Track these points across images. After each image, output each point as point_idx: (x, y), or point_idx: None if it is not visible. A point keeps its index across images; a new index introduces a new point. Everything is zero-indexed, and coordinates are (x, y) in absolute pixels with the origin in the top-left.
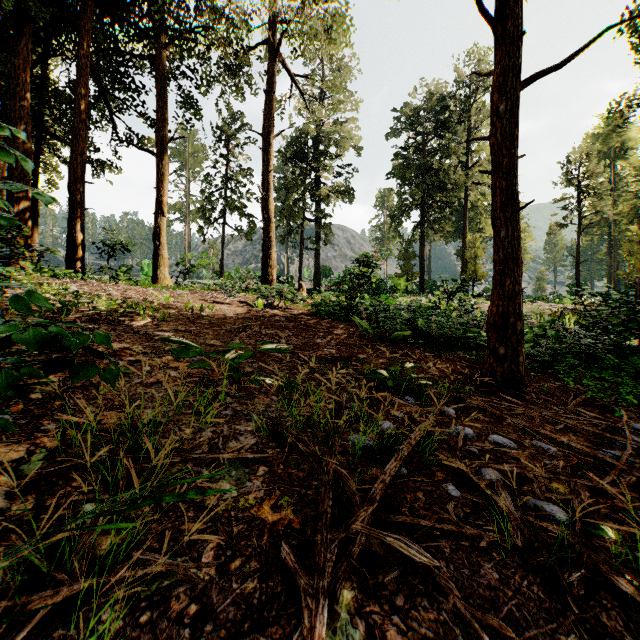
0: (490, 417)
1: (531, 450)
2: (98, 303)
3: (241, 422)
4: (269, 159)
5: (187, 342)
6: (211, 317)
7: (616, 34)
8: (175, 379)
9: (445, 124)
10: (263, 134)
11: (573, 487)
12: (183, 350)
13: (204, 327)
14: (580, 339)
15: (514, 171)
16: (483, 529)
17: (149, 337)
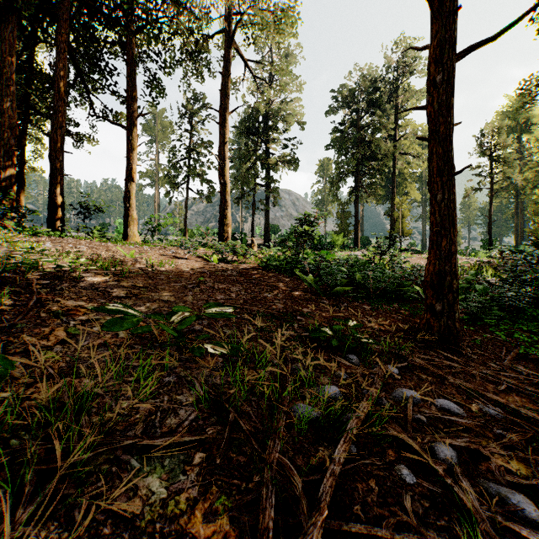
0: (432, 376)
1: (481, 419)
2: (66, 260)
3: (183, 391)
4: (225, 132)
5: (125, 310)
6: (170, 272)
7: (528, 22)
8: (123, 340)
9: (376, 103)
10: (220, 111)
11: (533, 467)
12: (117, 322)
13: (161, 282)
14: (503, 292)
15: (450, 138)
16: (447, 533)
17: (107, 294)
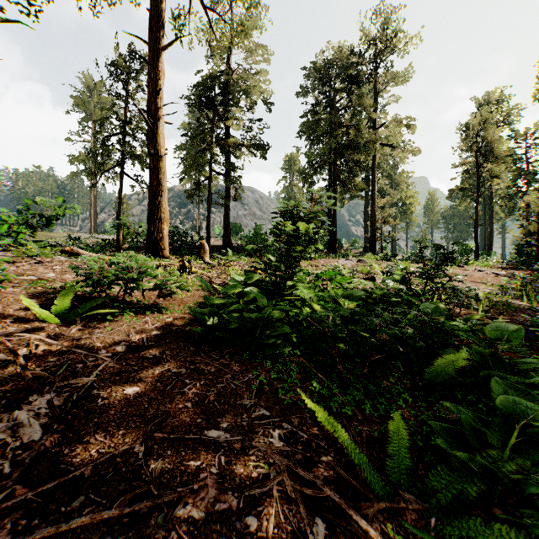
0: None
1: None
2: None
3: None
4: (158, 76)
5: None
6: None
7: None
8: None
9: (358, 81)
10: (150, 42)
11: None
12: None
13: None
14: None
15: None
16: None
17: None
